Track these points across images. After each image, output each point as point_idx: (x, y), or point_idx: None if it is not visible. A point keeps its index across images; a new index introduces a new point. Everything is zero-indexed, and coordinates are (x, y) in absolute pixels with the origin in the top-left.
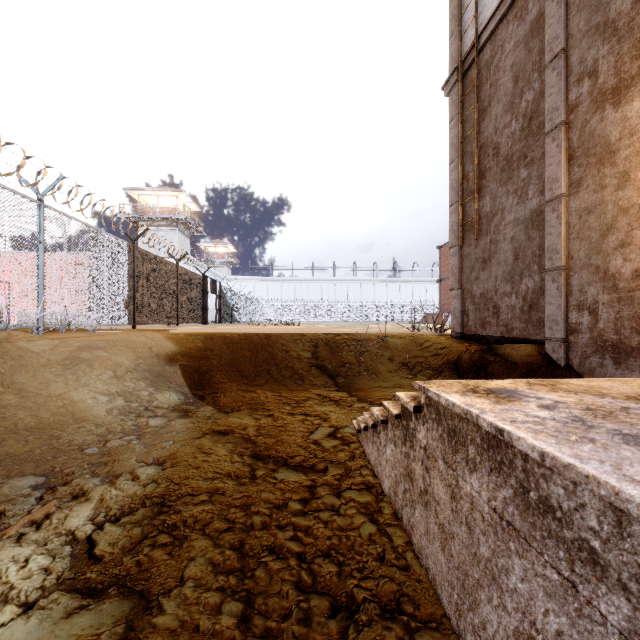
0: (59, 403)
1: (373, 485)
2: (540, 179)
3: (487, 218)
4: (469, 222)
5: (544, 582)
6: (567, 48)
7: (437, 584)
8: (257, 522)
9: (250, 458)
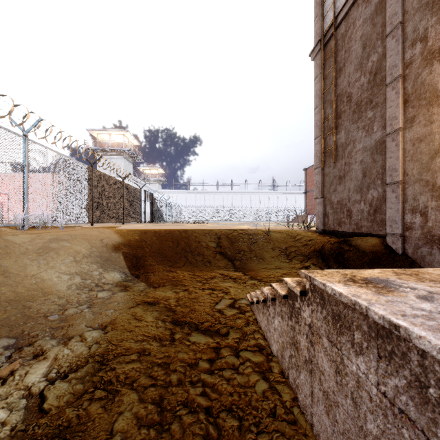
0: (32, 281)
1: (264, 347)
2: (382, 118)
3: (342, 147)
4: (329, 150)
5: None
6: (403, 21)
7: None
8: (174, 379)
9: (170, 324)
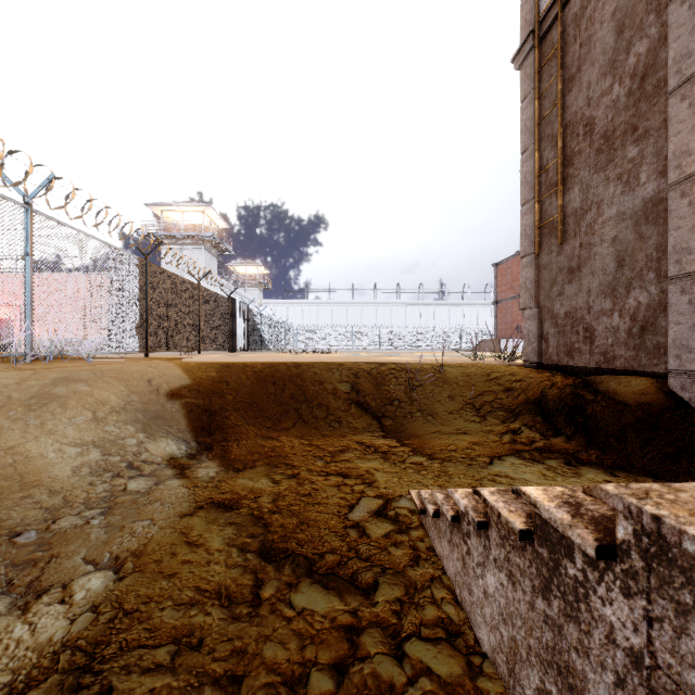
0: (7, 458)
1: (458, 629)
2: (659, 156)
3: (575, 216)
4: (549, 223)
5: None
6: None
7: None
8: None
9: (256, 559)
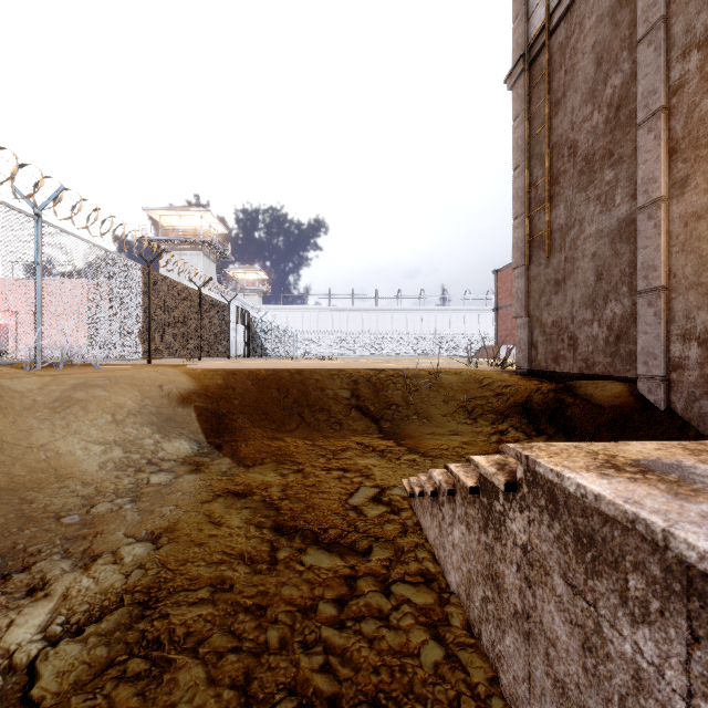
0: (41, 455)
1: (434, 576)
2: (631, 180)
3: (561, 231)
4: (538, 237)
5: None
6: (668, 16)
7: None
8: (273, 638)
9: (271, 532)
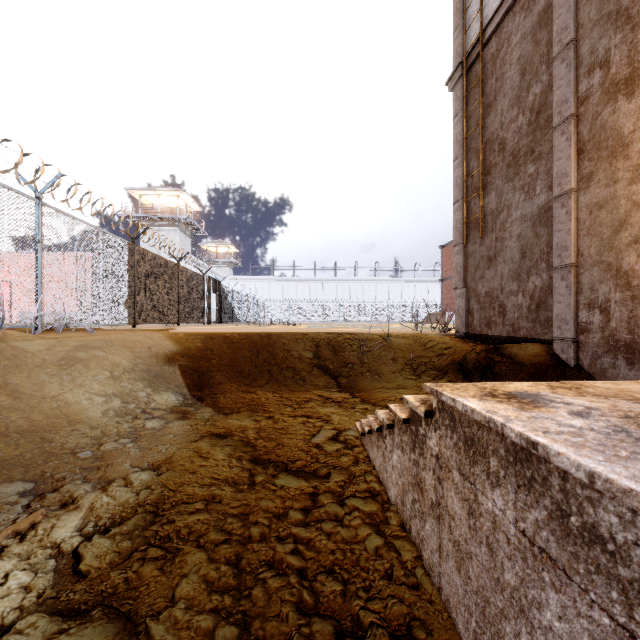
0: (53, 404)
1: (378, 493)
2: (548, 174)
3: (493, 215)
4: (474, 219)
5: (590, 625)
6: (577, 38)
7: (451, 607)
8: (255, 534)
9: (249, 463)
